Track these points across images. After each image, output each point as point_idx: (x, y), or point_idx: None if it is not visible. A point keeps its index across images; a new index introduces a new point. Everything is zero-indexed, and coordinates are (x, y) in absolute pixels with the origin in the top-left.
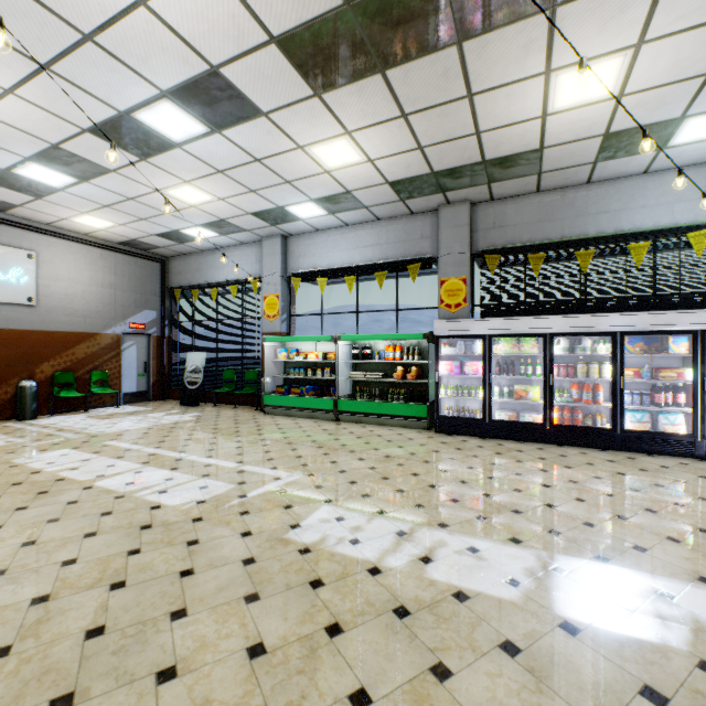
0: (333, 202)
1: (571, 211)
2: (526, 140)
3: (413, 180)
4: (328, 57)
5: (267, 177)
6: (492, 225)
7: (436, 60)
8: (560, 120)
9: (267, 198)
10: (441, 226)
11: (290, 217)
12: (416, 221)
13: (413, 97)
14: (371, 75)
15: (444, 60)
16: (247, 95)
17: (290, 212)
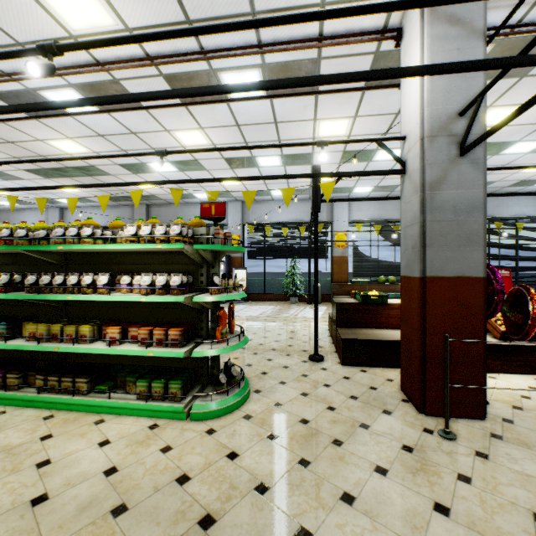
0: (79, 200)
1: (184, 213)
2: (145, 193)
3: (111, 197)
4: (45, 174)
5: (38, 191)
6: (157, 215)
7: (86, 178)
8: (150, 190)
9: (42, 196)
10: (135, 213)
11: (60, 202)
12: (127, 209)
13: (86, 182)
14: (65, 177)
15: (89, 178)
16: (17, 176)
17: (59, 201)
